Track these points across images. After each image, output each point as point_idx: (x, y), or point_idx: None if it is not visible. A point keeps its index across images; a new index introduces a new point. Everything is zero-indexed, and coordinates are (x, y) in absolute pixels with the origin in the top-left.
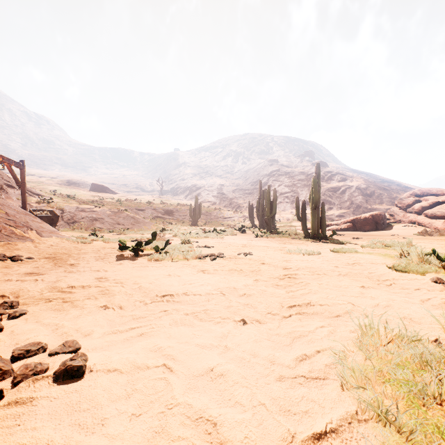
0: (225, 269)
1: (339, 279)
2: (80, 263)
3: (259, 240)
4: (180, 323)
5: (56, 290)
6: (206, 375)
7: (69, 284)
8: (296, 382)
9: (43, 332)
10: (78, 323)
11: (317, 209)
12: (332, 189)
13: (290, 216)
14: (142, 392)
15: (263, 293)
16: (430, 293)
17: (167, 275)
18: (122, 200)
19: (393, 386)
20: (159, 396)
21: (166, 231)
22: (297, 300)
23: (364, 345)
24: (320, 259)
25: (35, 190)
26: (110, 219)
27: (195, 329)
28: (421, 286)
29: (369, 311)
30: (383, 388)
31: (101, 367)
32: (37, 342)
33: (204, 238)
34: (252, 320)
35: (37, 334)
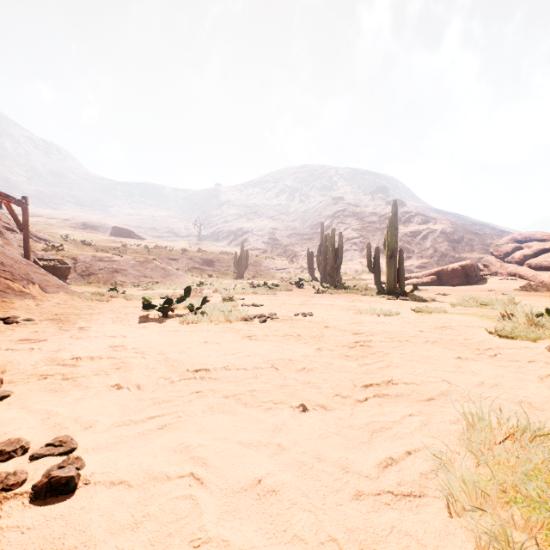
0: (278, 334)
1: (427, 347)
2: (92, 327)
3: (321, 297)
4: (217, 410)
5: (56, 362)
6: (250, 491)
7: (73, 354)
8: (381, 502)
9: (28, 422)
10: (79, 410)
11: (394, 258)
12: (411, 233)
13: (359, 267)
14: (157, 519)
15: (328, 366)
16: (549, 367)
17: (203, 342)
18: (150, 247)
19: (522, 509)
20: (181, 526)
21: (205, 285)
22: (375, 376)
23: (472, 442)
24: (400, 321)
25: (42, 235)
26: (134, 270)
27: (237, 419)
28: (535, 357)
29: (472, 393)
30: (512, 515)
31: (102, 478)
32: (15, 439)
33: (251, 294)
34: (314, 406)
35: (19, 427)
